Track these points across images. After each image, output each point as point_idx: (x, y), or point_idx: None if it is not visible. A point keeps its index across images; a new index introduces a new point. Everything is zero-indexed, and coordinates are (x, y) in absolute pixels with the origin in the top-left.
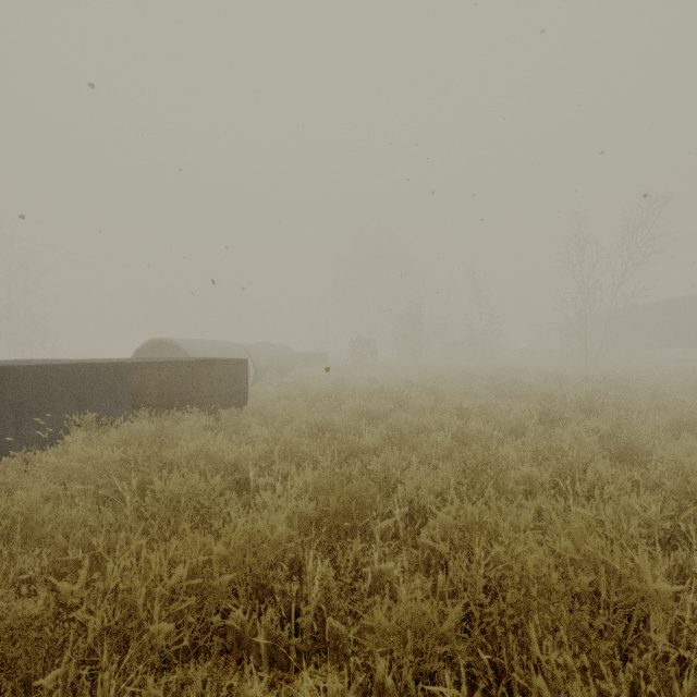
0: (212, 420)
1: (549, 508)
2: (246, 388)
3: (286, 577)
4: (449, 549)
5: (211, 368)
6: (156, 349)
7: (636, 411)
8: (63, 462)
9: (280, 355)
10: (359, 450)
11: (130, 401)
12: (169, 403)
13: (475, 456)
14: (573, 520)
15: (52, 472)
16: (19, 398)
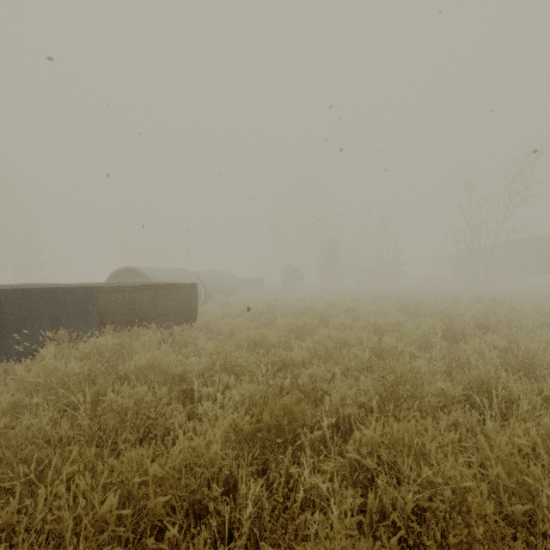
0: (167, 335)
1: (464, 421)
2: (196, 307)
3: (221, 497)
4: (376, 464)
5: (167, 291)
6: (125, 275)
7: (525, 328)
8: (31, 374)
9: (225, 280)
10: (290, 363)
11: (97, 319)
12: (131, 320)
13: (392, 370)
14: (496, 439)
15: (21, 383)
16: (1, 316)
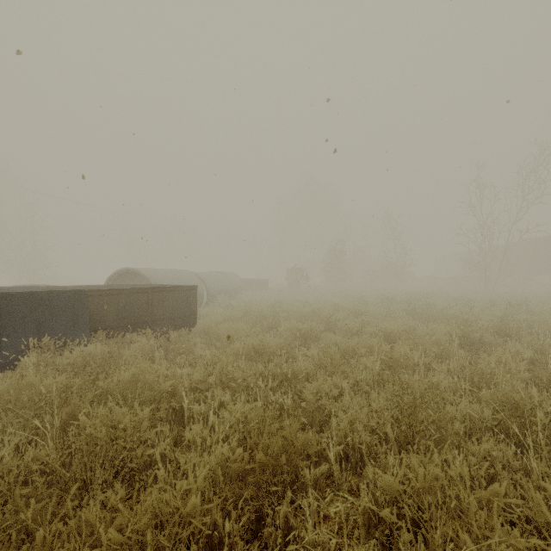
0: (164, 340)
1: (499, 454)
2: (196, 311)
3: None
4: (395, 518)
5: (165, 294)
6: (125, 276)
7: (549, 335)
8: None
9: (229, 281)
10: (293, 376)
11: (88, 324)
12: (126, 325)
13: (409, 387)
14: (550, 491)
15: None
16: None
